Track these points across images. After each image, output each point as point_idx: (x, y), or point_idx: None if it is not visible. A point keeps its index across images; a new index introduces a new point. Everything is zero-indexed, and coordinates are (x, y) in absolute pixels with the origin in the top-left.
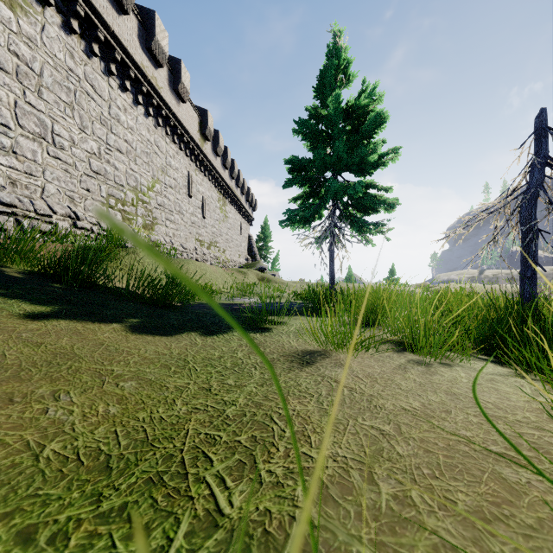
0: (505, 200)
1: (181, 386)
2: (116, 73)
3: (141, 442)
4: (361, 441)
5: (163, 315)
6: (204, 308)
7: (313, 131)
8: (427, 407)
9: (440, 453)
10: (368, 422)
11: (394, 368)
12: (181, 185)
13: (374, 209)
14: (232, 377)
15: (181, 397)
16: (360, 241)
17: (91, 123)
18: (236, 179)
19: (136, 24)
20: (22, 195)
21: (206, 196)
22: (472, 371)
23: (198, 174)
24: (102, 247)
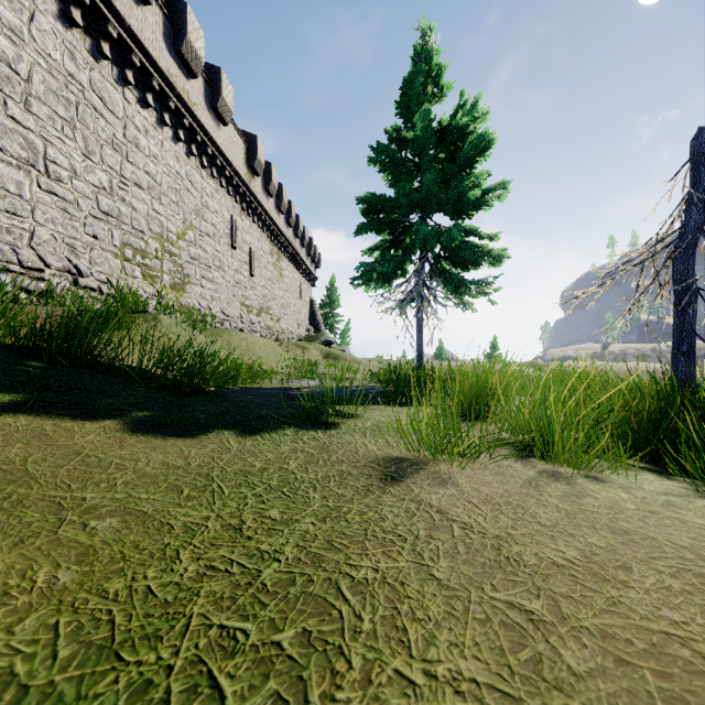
0: (654, 249)
1: (195, 524)
2: (133, 82)
3: (98, 650)
4: (498, 640)
5: (187, 406)
6: (248, 394)
7: (394, 160)
8: (590, 559)
9: (643, 665)
10: (503, 595)
11: (522, 486)
12: (222, 233)
13: (475, 263)
14: (277, 504)
15: (190, 544)
16: (457, 305)
17: (99, 148)
18: (294, 226)
19: (160, 19)
20: (1, 242)
21: (254, 248)
22: (635, 490)
23: (244, 220)
24: (109, 312)
